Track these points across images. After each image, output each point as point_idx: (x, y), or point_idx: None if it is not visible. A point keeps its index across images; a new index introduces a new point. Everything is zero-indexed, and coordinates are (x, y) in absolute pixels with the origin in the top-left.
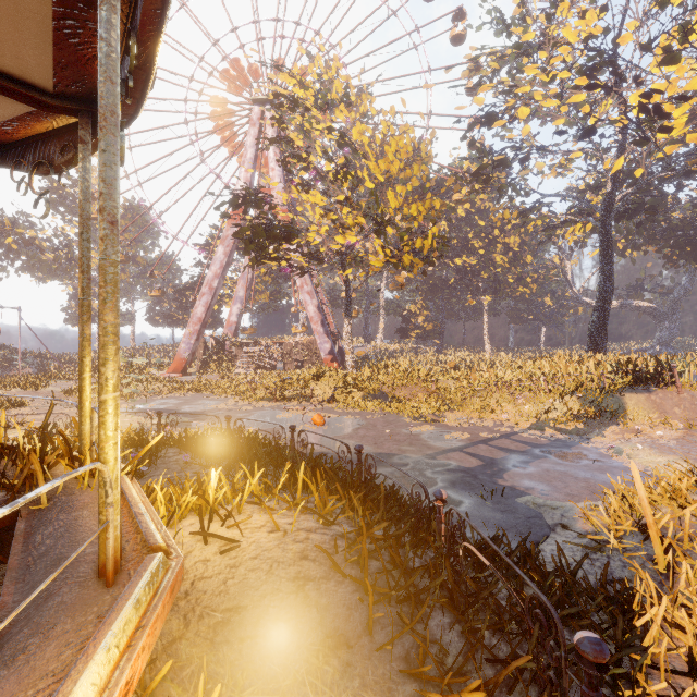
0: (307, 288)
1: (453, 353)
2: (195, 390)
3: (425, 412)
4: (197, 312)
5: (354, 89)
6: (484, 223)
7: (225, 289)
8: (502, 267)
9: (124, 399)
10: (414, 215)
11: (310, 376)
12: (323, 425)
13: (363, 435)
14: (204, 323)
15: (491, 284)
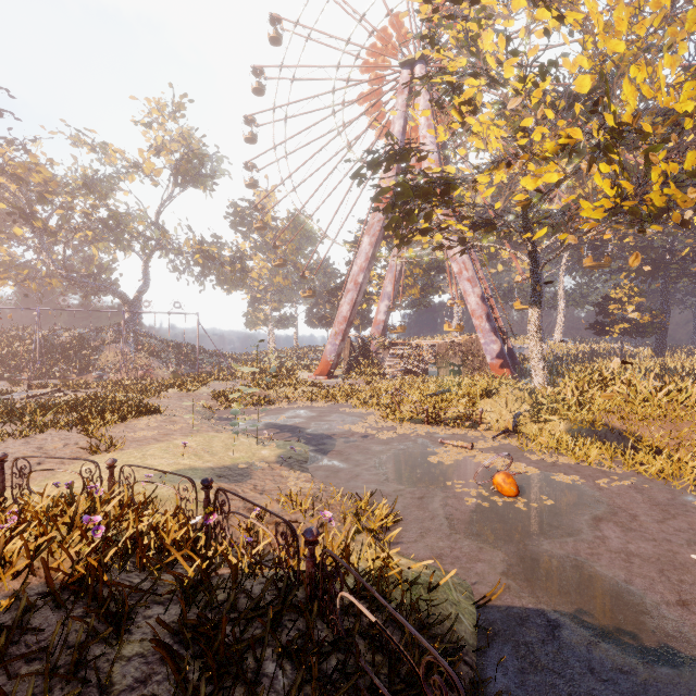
0: (467, 273)
1: (683, 356)
2: (334, 399)
3: None
4: (342, 310)
5: None
6: None
7: (374, 286)
8: None
9: (262, 405)
10: (681, 109)
11: (478, 391)
12: (516, 495)
13: (621, 549)
14: (349, 323)
15: None
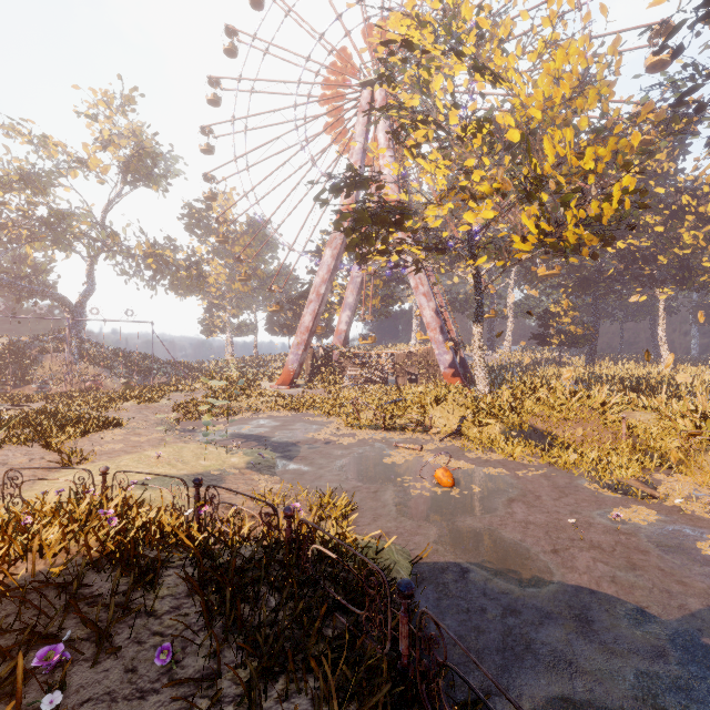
0: (423, 288)
1: (610, 364)
2: (297, 408)
3: (623, 475)
4: (305, 320)
5: (490, 9)
6: (663, 190)
7: (336, 296)
8: (694, 246)
9: (225, 416)
10: (586, 166)
11: (429, 399)
12: (452, 486)
13: (523, 519)
14: (311, 333)
15: (675, 272)
